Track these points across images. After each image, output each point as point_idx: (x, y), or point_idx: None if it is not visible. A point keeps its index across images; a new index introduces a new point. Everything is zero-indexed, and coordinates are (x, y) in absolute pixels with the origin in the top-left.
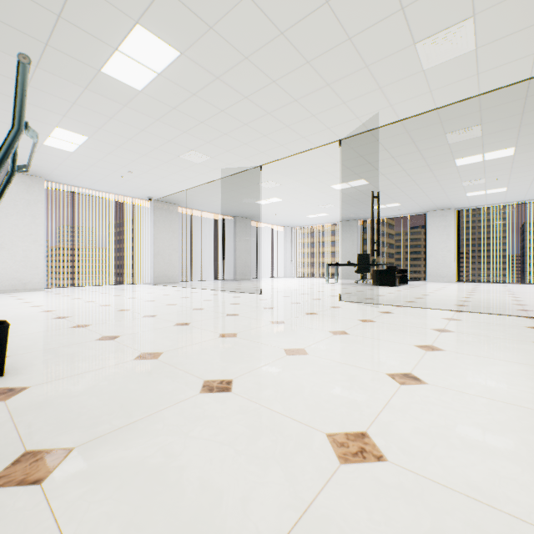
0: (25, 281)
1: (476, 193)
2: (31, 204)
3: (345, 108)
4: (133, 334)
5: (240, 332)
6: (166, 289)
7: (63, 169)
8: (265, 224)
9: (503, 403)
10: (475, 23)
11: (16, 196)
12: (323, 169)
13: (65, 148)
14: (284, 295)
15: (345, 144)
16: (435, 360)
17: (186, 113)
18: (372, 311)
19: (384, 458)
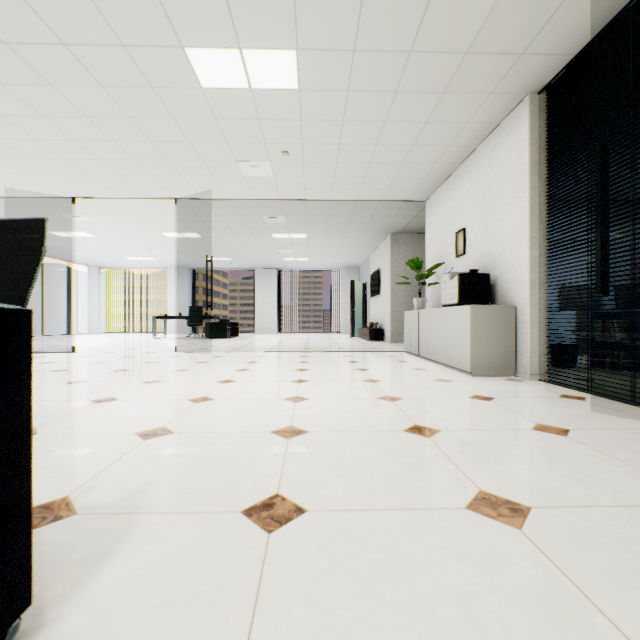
0: None
1: (290, 259)
2: None
3: (183, 179)
4: None
5: (89, 379)
6: None
7: None
8: (57, 260)
9: (267, 381)
10: (271, 165)
11: None
12: (155, 217)
13: None
14: (108, 352)
15: (180, 203)
16: (244, 374)
17: None
18: (207, 357)
19: (214, 399)
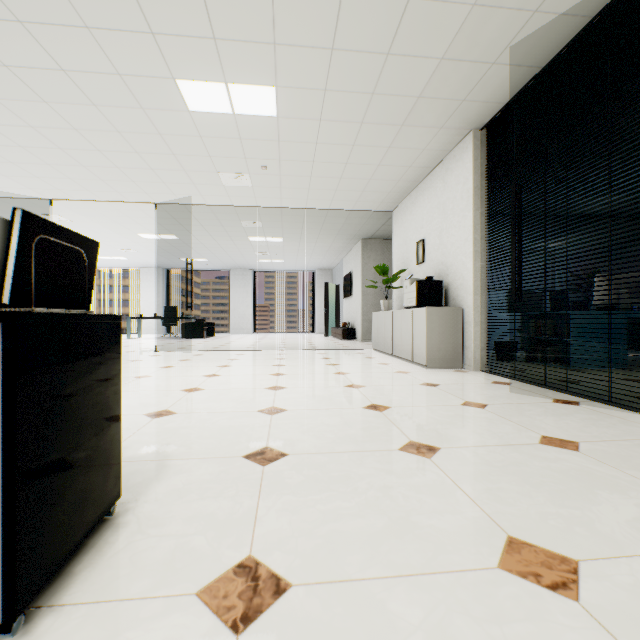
0: None
1: (266, 261)
2: None
3: (164, 186)
4: None
5: None
6: None
7: None
8: None
9: (249, 375)
10: (251, 177)
11: None
12: (133, 219)
13: None
14: None
15: (160, 207)
16: (227, 369)
17: None
18: (188, 355)
19: (204, 389)
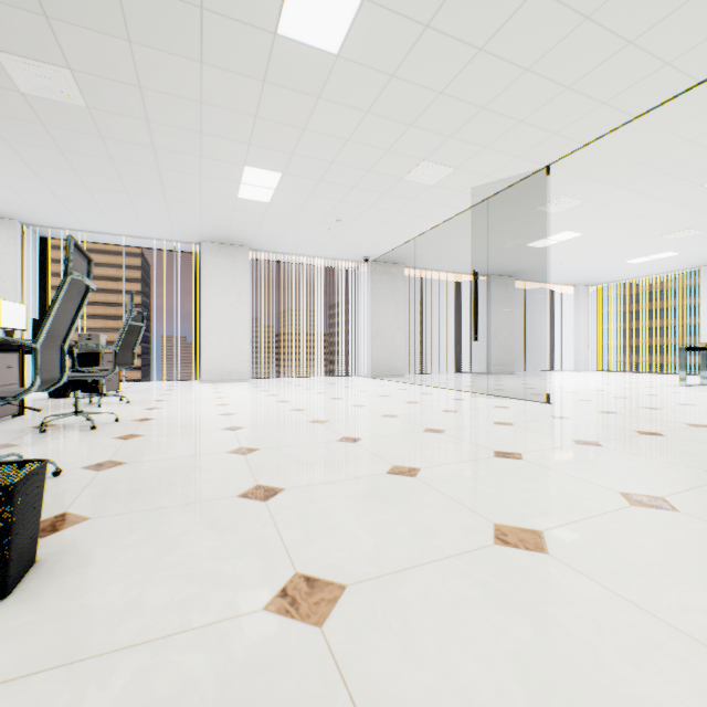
0: (231, 370)
1: None
2: (236, 279)
3: None
4: (305, 487)
5: (551, 529)
6: (386, 385)
7: (265, 231)
8: (539, 285)
9: None
10: None
11: (222, 271)
12: (697, 145)
13: (260, 199)
14: (601, 410)
15: None
16: None
17: (412, 79)
18: None
19: None
